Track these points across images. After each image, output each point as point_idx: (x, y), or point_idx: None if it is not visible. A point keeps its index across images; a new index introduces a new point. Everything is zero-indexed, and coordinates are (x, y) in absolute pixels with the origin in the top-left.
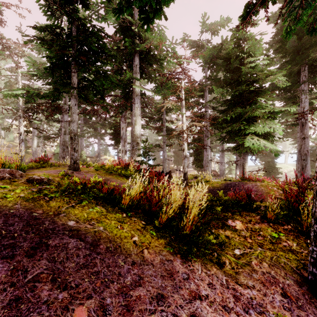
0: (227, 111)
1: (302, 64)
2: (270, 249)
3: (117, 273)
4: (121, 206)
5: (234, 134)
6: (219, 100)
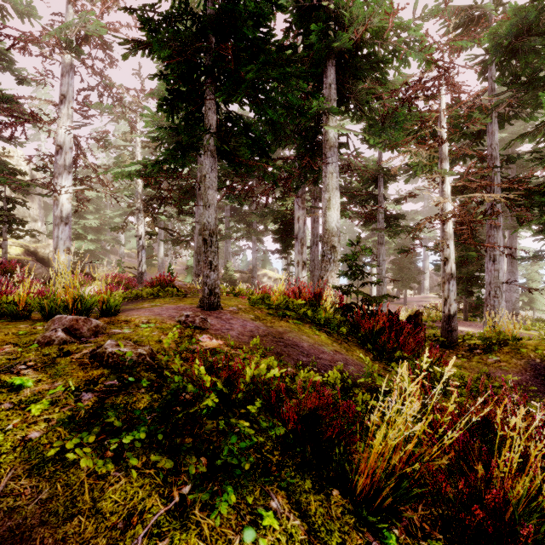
0: None
1: None
2: None
3: None
4: (360, 511)
5: None
6: None
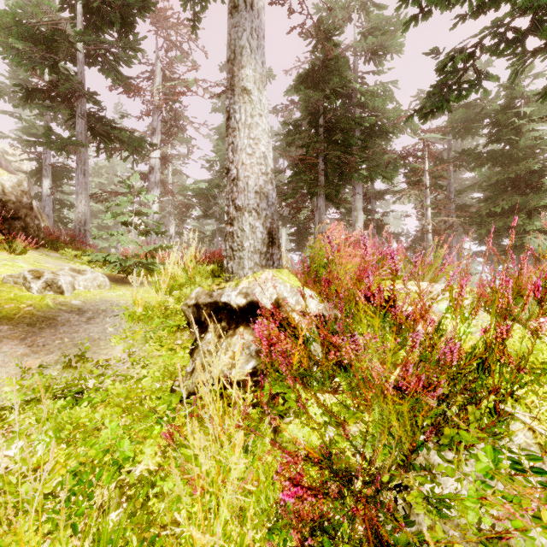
0: (491, 198)
1: None
2: None
3: None
4: None
5: (505, 232)
6: (481, 185)
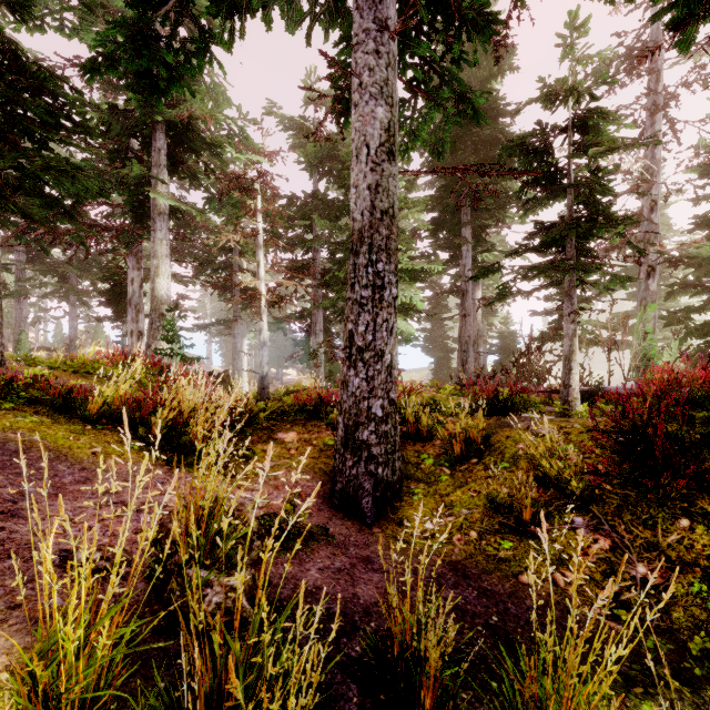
0: (345, 261)
1: (459, 195)
2: (313, 457)
3: (52, 474)
4: (83, 413)
5: None
6: (328, 241)
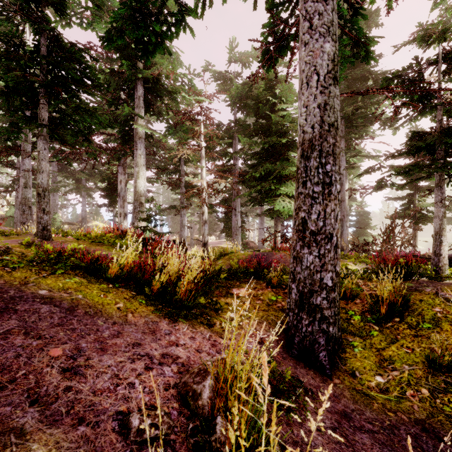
0: (257, 166)
1: None
2: (264, 310)
3: (95, 329)
4: (106, 276)
5: (264, 195)
6: (247, 152)
